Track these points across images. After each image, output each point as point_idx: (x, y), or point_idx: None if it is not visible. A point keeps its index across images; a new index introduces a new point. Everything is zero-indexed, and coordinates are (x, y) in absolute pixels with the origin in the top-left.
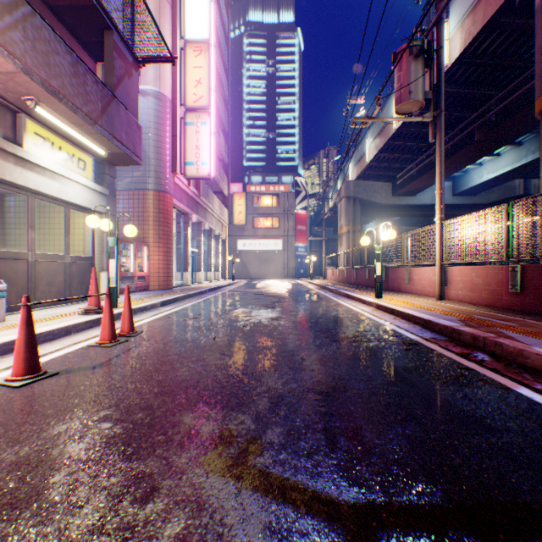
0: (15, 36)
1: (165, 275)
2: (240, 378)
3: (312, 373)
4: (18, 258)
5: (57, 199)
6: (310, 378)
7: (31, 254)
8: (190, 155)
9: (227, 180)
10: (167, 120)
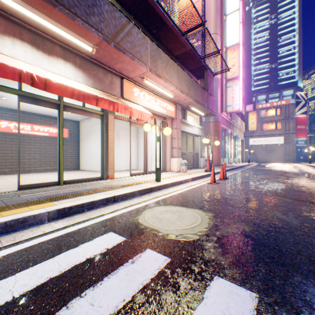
0: (192, 92)
1: (217, 159)
2: (276, 189)
3: (304, 191)
4: (184, 154)
5: (191, 134)
6: (303, 192)
7: (186, 152)
8: (228, 102)
9: (243, 106)
10: (218, 89)
